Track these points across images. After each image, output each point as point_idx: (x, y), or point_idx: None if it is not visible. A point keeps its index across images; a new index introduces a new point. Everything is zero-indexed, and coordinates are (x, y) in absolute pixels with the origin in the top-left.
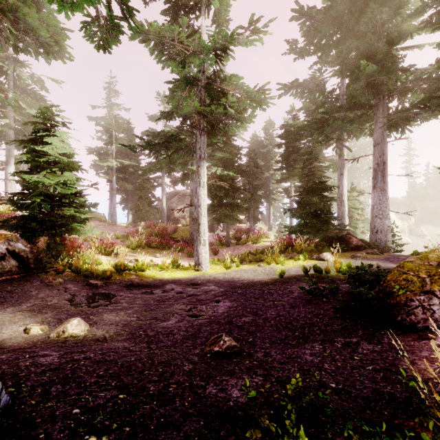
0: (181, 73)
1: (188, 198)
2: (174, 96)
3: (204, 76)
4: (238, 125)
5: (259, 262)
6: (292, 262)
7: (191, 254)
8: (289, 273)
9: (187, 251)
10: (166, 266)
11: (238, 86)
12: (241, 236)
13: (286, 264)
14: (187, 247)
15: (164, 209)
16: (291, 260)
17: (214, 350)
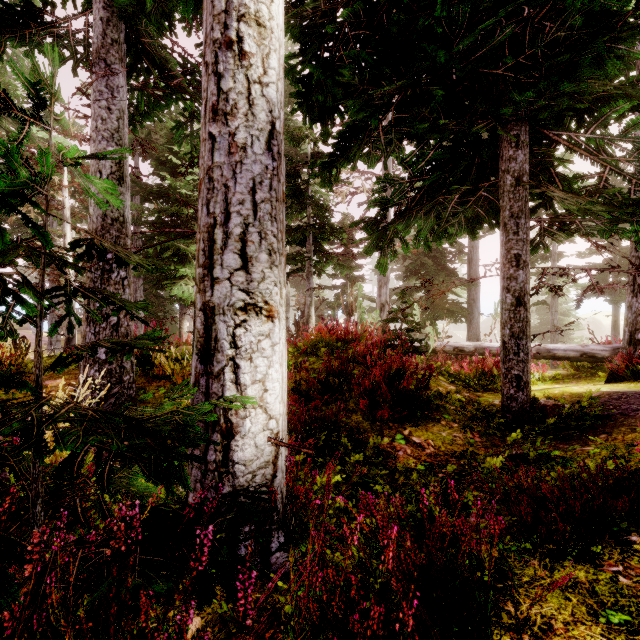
0: None
1: None
2: None
3: None
4: None
5: None
6: None
7: None
8: None
9: None
10: None
11: None
12: None
13: None
14: None
15: None
16: None
17: None
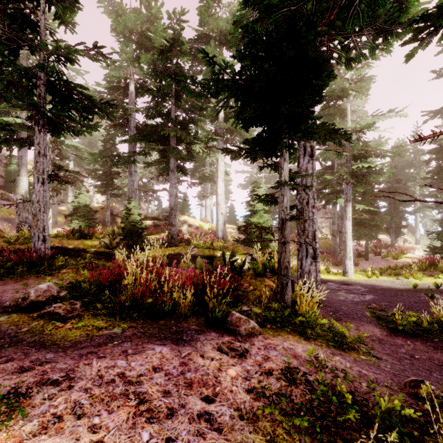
0: (334, 152)
1: (321, 210)
2: (324, 154)
3: (349, 144)
4: (378, 176)
5: (397, 276)
6: (431, 279)
7: (335, 264)
8: (424, 286)
9: (332, 261)
10: (322, 271)
11: (377, 149)
12: (380, 251)
13: (424, 280)
14: (330, 257)
15: None
16: (431, 277)
17: (368, 307)
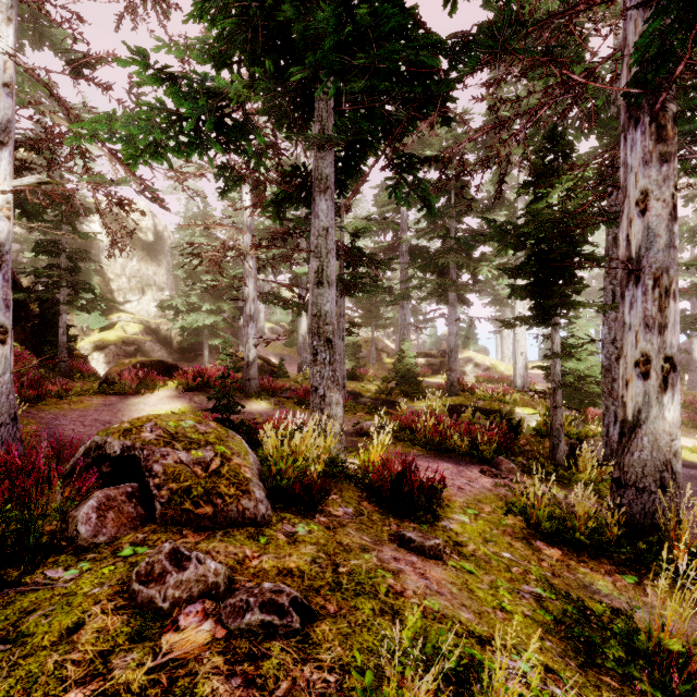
0: None
1: None
2: None
3: None
4: None
5: None
6: None
7: None
8: None
9: None
10: None
11: None
12: None
13: None
14: None
15: (695, 360)
16: None
17: None
